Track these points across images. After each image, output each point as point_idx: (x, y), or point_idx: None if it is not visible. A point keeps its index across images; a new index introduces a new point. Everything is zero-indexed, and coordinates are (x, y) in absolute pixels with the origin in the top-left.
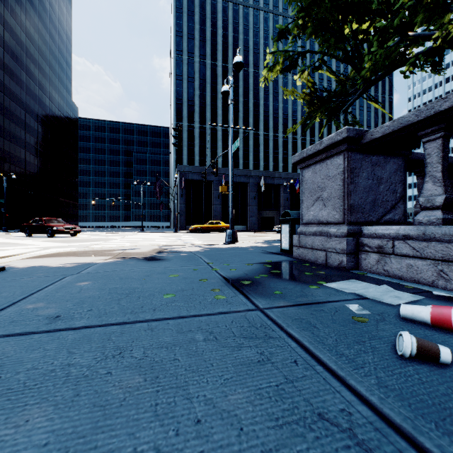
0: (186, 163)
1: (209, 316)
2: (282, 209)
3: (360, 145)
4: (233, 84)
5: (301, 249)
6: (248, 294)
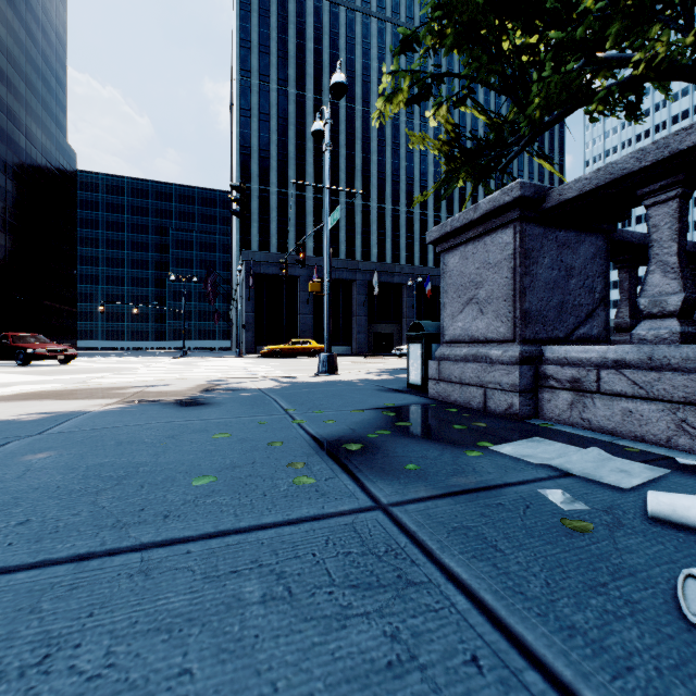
0: (257, 248)
1: (279, 527)
2: (405, 321)
3: (541, 212)
4: (331, 119)
5: (442, 384)
6: (358, 471)
